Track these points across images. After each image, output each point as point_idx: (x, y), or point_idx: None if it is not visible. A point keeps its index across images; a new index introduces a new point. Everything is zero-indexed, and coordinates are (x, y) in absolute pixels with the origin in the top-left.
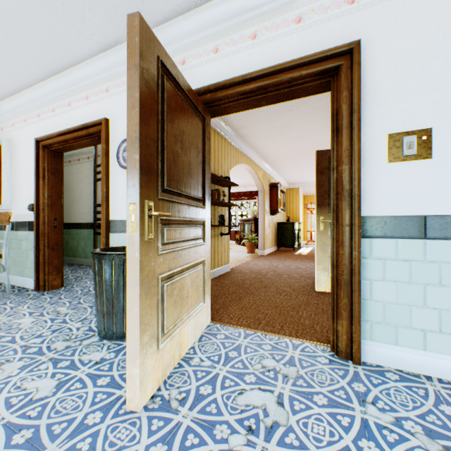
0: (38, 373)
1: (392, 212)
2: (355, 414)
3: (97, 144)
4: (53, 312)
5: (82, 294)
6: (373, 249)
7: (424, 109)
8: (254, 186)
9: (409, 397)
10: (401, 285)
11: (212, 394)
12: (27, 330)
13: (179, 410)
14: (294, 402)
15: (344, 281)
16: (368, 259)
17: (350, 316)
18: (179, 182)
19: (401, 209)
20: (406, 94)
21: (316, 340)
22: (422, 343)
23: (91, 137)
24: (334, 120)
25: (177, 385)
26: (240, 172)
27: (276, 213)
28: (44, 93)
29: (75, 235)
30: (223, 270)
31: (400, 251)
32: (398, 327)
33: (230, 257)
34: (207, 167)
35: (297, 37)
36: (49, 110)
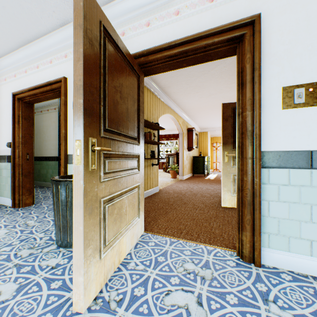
0: (3, 277)
1: (285, 148)
2: (261, 313)
3: (59, 97)
4: (23, 225)
5: (48, 210)
6: (270, 177)
7: (311, 67)
8: (176, 130)
9: (302, 296)
10: (292, 204)
11: (144, 296)
12: (1, 240)
13: (116, 311)
14: (211, 301)
15: (248, 202)
16: (266, 184)
17: (252, 229)
18: (118, 124)
19: (292, 146)
20: (297, 56)
21: (224, 246)
22: (309, 250)
23: (54, 92)
24: (239, 76)
25: (116, 287)
26: (166, 120)
27: (192, 150)
28: (19, 58)
29: (45, 165)
30: (154, 191)
31: (292, 179)
32: (290, 237)
33: (159, 181)
34: (141, 113)
35: (211, 13)
36: (23, 72)
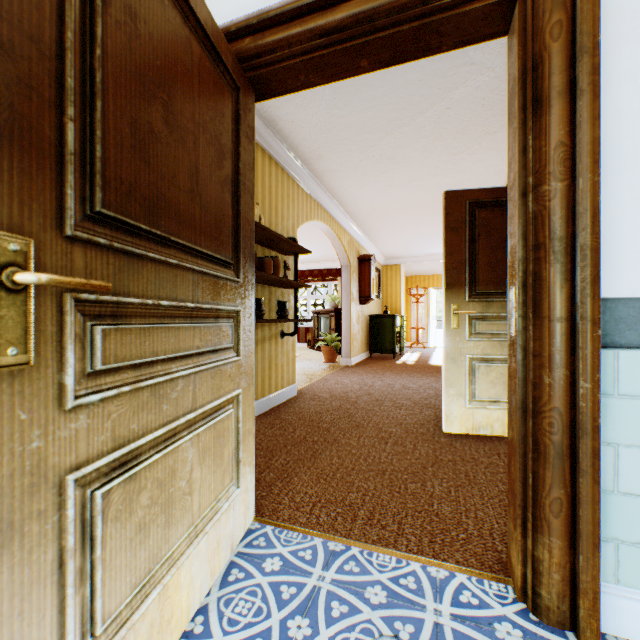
0: None
1: None
2: None
3: None
4: None
5: None
6: (620, 375)
7: None
8: (335, 261)
9: None
10: None
11: None
12: None
13: None
14: None
15: (556, 448)
16: (610, 397)
17: (570, 529)
18: (158, 206)
19: None
20: None
21: (476, 562)
22: None
23: None
24: (526, 82)
25: None
26: (314, 237)
27: (368, 302)
28: None
29: None
30: (286, 395)
31: None
32: None
33: (298, 370)
34: (246, 196)
35: None
36: None
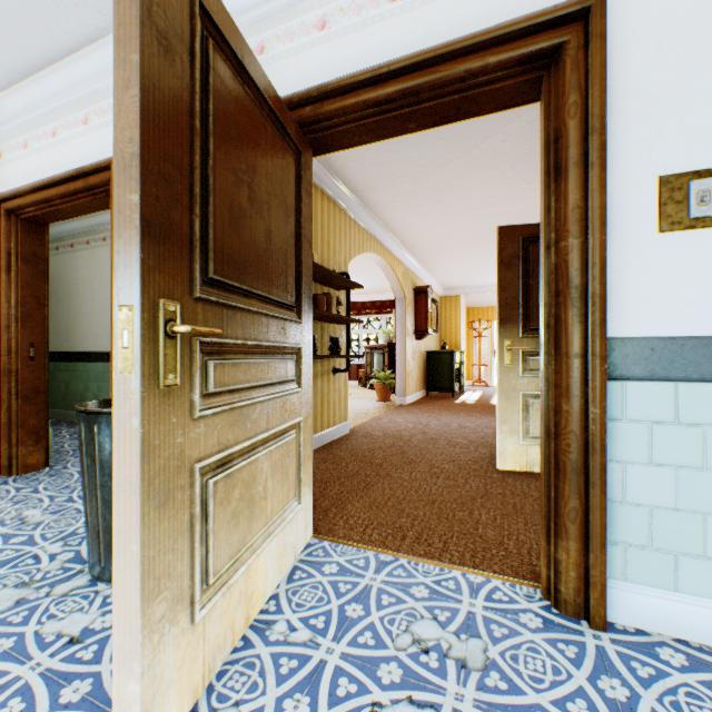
0: None
1: (666, 330)
2: None
3: (107, 207)
4: (12, 520)
5: (80, 481)
6: (628, 403)
7: None
8: (389, 292)
9: None
10: (685, 472)
11: None
12: None
13: None
14: None
15: (572, 465)
16: (619, 422)
17: (584, 534)
18: (244, 267)
19: (685, 324)
20: (696, 98)
21: (511, 572)
22: None
23: (94, 194)
24: (550, 151)
25: (235, 696)
26: (366, 268)
27: (425, 336)
28: (9, 113)
29: (81, 373)
30: (338, 432)
31: (683, 407)
32: (679, 555)
33: (350, 409)
34: (306, 246)
35: None
36: (18, 146)
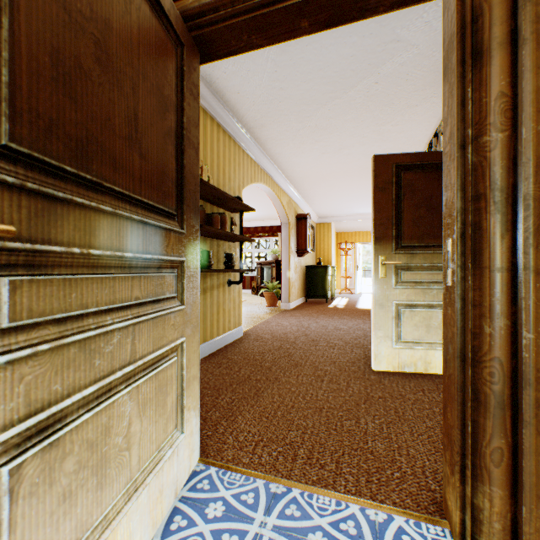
0: None
1: None
2: None
3: None
4: None
5: None
6: None
7: None
8: (276, 219)
9: None
10: None
11: None
12: None
13: None
14: None
15: (497, 397)
16: None
17: (511, 479)
18: (88, 148)
19: None
20: None
21: (412, 503)
22: None
23: None
24: (465, 36)
25: None
26: (258, 199)
27: (305, 254)
28: None
29: None
30: (232, 336)
31: None
32: None
33: (244, 314)
34: (191, 151)
35: None
36: None
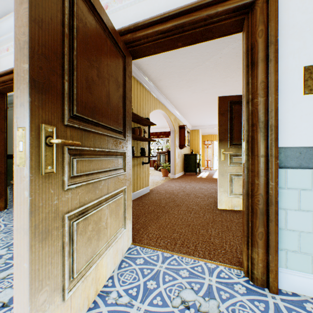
0: None
1: (307, 143)
2: None
3: None
4: None
5: None
6: (288, 179)
7: None
8: (167, 128)
9: None
10: None
11: None
12: None
13: None
14: None
15: (260, 210)
16: (283, 189)
17: (266, 245)
18: (95, 110)
19: None
20: None
21: (228, 262)
22: None
23: None
24: (248, 55)
25: None
26: (157, 117)
27: (183, 147)
28: None
29: None
30: (144, 191)
31: None
32: None
33: (150, 180)
34: (128, 102)
35: None
36: None
